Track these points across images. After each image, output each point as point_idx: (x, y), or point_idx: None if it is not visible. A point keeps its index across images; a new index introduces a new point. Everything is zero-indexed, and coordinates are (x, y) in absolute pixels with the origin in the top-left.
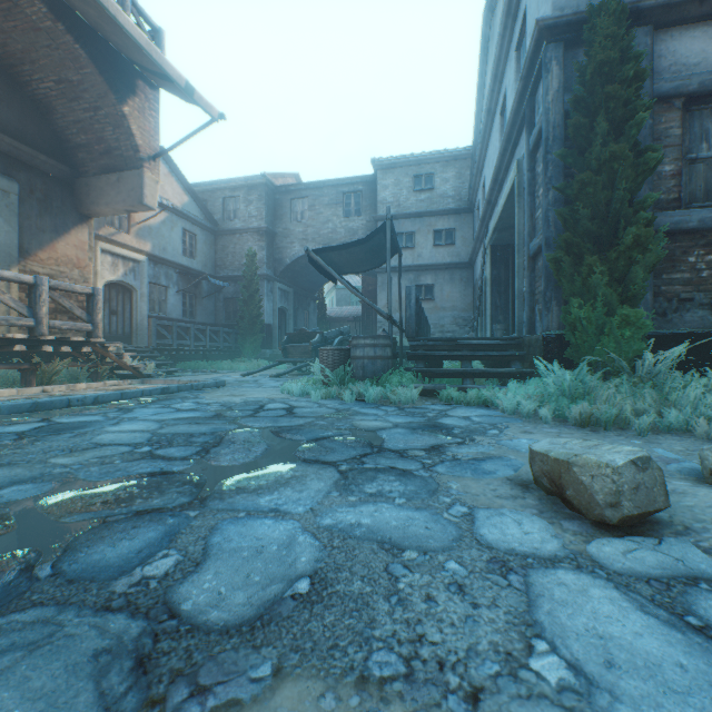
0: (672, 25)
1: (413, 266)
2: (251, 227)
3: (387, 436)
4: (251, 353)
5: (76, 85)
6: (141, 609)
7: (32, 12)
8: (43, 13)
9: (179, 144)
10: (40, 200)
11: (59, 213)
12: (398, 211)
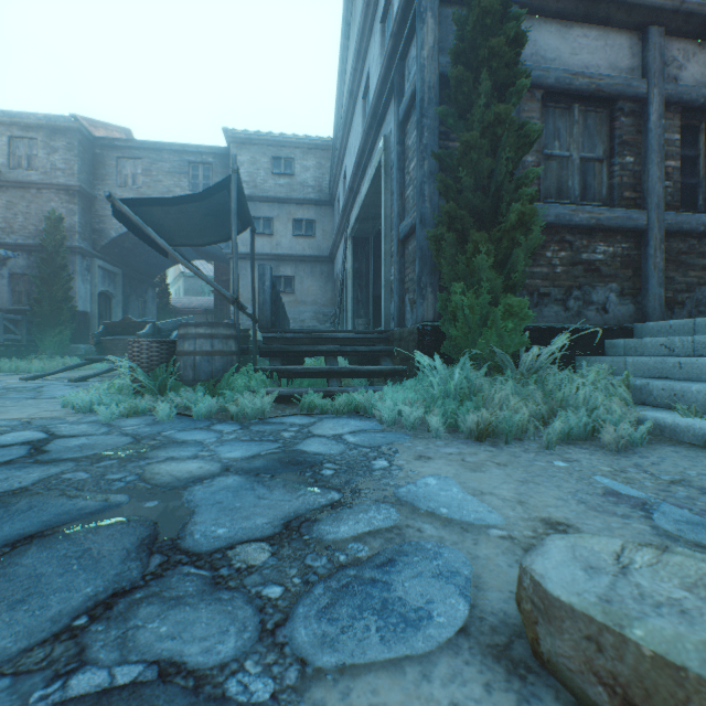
0: (534, 13)
1: (272, 255)
2: (56, 182)
3: (202, 502)
4: (56, 348)
5: None
6: None
7: None
8: None
9: None
10: None
11: None
12: (255, 193)
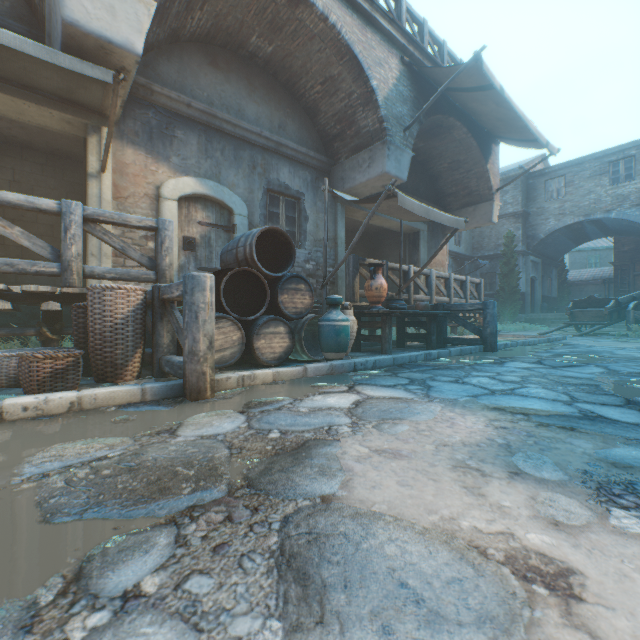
0: None
1: None
2: (507, 213)
3: None
4: (509, 317)
5: (460, 162)
6: None
7: (456, 134)
8: (462, 133)
9: (518, 177)
10: (430, 231)
11: (436, 236)
12: None
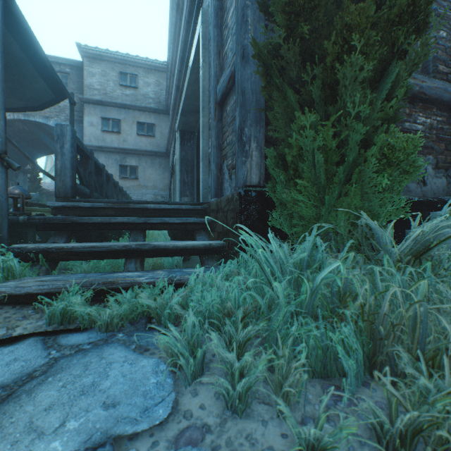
0: None
1: (119, 148)
2: None
3: None
4: None
5: None
6: None
7: None
8: None
9: None
10: None
11: None
12: (106, 99)
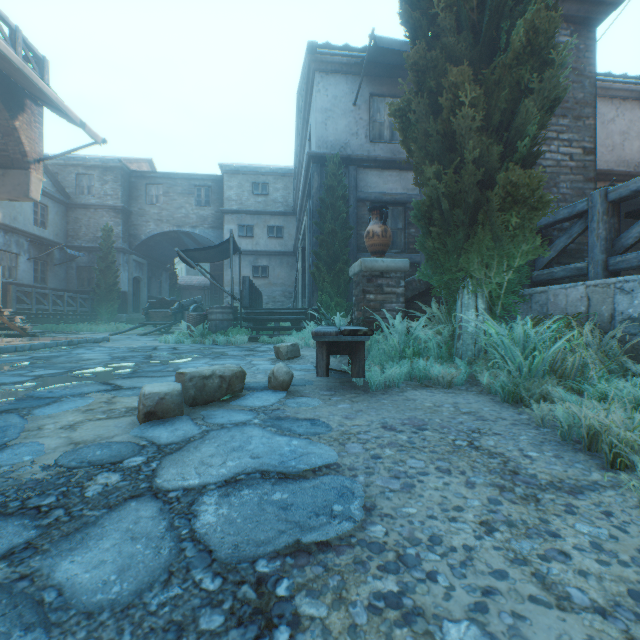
0: (365, 167)
1: (253, 251)
2: (108, 204)
3: (230, 353)
4: (108, 317)
5: None
6: (173, 371)
7: None
8: None
9: (64, 154)
10: None
11: None
12: (241, 208)
